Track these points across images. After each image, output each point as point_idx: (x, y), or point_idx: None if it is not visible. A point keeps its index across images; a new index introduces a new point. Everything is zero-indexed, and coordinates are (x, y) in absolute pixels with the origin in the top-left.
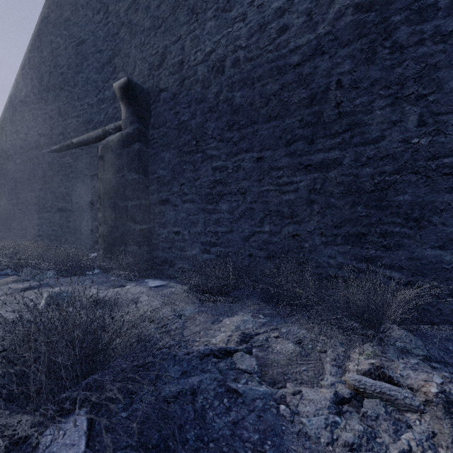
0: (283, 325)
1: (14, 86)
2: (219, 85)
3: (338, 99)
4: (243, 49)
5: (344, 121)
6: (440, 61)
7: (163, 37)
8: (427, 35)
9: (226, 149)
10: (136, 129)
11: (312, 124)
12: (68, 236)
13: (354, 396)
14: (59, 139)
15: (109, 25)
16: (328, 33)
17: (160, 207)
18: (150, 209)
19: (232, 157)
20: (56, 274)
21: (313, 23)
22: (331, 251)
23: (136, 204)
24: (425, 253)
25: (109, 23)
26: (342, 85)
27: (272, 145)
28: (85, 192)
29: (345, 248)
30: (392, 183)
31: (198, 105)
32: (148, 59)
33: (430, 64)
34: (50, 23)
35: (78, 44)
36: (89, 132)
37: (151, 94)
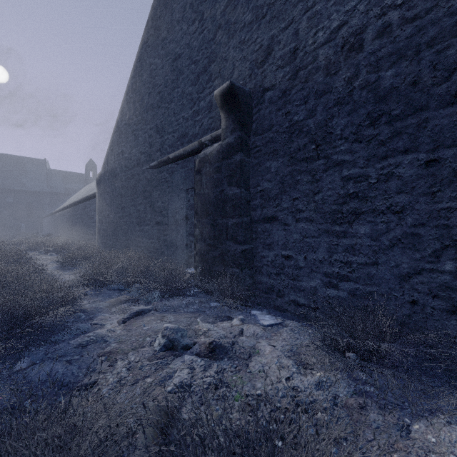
0: None
1: (120, 112)
2: (354, 67)
3: None
4: (399, 7)
5: None
6: None
7: (268, 27)
8: None
9: (366, 152)
10: (238, 138)
11: None
12: (164, 249)
13: None
14: (157, 155)
15: (204, 32)
16: None
17: (264, 225)
18: (251, 227)
19: (377, 162)
20: (160, 294)
21: None
22: None
23: (238, 222)
24: None
25: (204, 31)
26: None
27: None
28: (180, 207)
29: None
30: None
31: (319, 98)
32: (250, 57)
33: None
34: (149, 47)
35: (174, 60)
36: (184, 146)
37: (253, 96)
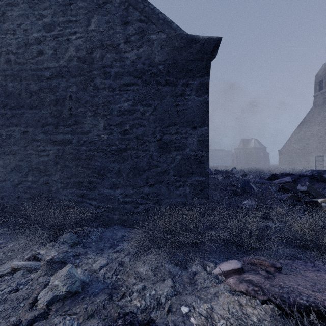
0: (15, 242)
1: None
2: None
3: (70, 106)
4: (14, 54)
5: (73, 119)
6: (111, 100)
7: None
8: (107, 86)
9: (1, 121)
10: None
11: (57, 116)
12: None
13: (10, 272)
14: None
15: None
16: (65, 66)
17: None
18: None
19: (6, 128)
20: None
21: (58, 57)
22: (66, 192)
23: None
24: (104, 191)
25: None
26: (72, 98)
27: (33, 124)
28: None
29: (73, 190)
30: (93, 156)
31: None
32: None
33: (108, 100)
34: None
35: None
36: None
37: None
